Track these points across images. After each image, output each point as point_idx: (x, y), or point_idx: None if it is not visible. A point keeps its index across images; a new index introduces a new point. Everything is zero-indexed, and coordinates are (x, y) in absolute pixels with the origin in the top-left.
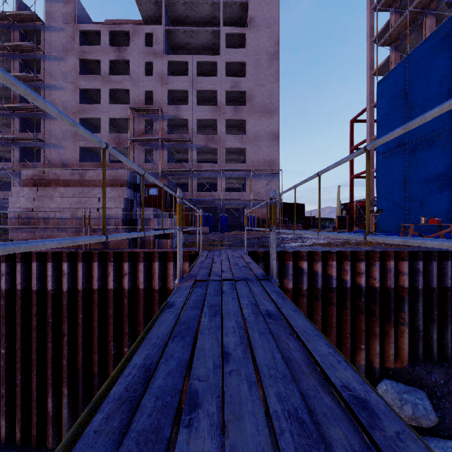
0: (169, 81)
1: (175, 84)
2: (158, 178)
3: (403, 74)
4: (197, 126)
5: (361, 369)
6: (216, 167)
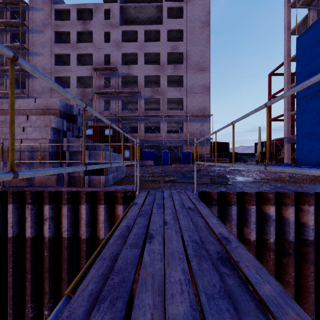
0: (123, 46)
1: (127, 48)
2: (114, 122)
3: None
4: (145, 82)
5: None
6: (159, 113)
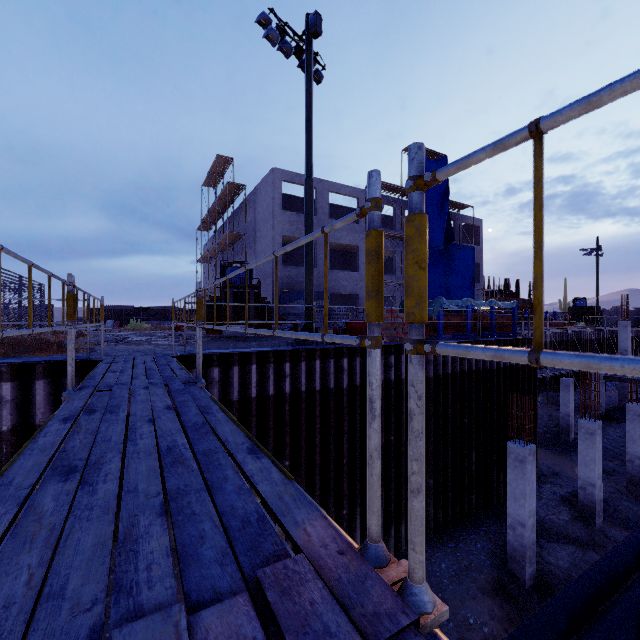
0: None
1: None
2: None
3: None
4: None
5: None
6: None
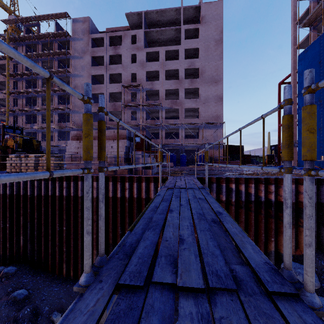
0: (147, 65)
1: (150, 67)
2: (139, 130)
3: (318, 48)
4: (165, 94)
5: (272, 253)
6: (178, 122)
